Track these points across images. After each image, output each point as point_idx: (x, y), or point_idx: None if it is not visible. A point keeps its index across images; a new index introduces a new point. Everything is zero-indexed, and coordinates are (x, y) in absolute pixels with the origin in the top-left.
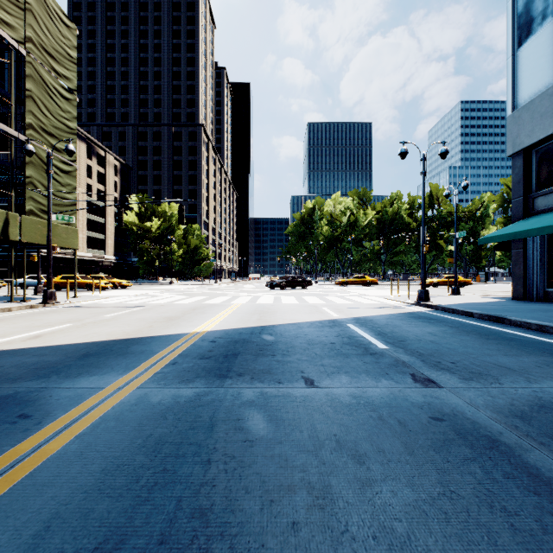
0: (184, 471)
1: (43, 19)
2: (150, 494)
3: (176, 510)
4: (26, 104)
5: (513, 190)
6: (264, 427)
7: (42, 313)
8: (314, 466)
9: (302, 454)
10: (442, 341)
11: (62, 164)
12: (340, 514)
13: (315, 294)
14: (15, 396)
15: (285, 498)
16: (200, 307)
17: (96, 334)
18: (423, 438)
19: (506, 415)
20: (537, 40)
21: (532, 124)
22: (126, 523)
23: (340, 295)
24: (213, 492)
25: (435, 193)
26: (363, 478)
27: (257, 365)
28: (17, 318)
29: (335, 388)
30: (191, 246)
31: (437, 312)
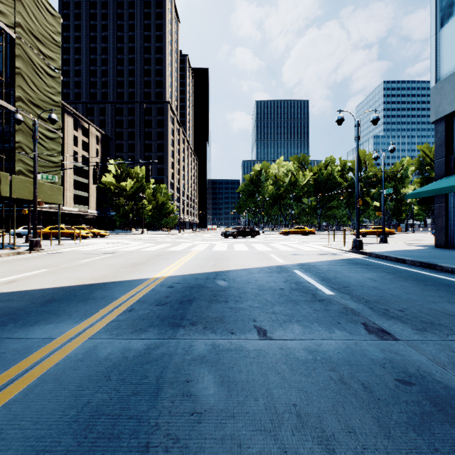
0: None
1: (31, 8)
2: None
3: None
4: (16, 80)
5: (436, 152)
6: (215, 392)
7: (26, 259)
8: None
9: (259, 435)
10: (384, 287)
11: (48, 132)
12: None
13: (263, 242)
14: None
15: None
16: (163, 253)
17: (66, 279)
18: (396, 411)
19: None
20: None
21: (454, 94)
22: None
23: (284, 243)
24: None
25: (363, 158)
26: None
27: (211, 313)
28: (2, 263)
29: (289, 340)
30: (159, 202)
31: (371, 258)
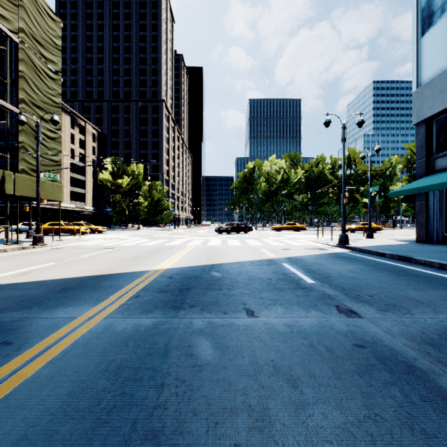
0: (140, 394)
1: (33, 13)
2: (109, 416)
3: (131, 432)
4: (19, 83)
5: (417, 153)
6: (211, 353)
7: (32, 253)
8: (254, 389)
9: (244, 378)
10: (361, 277)
11: (49, 132)
12: (277, 436)
13: (255, 237)
14: (0, 325)
15: (228, 421)
16: (160, 248)
17: (74, 271)
18: (349, 363)
19: (419, 342)
20: (436, 29)
21: (433, 99)
22: (86, 444)
23: (276, 238)
24: (165, 415)
25: (353, 156)
26: (297, 401)
27: (207, 298)
28: (11, 257)
29: (272, 318)
30: (154, 199)
31: (355, 253)
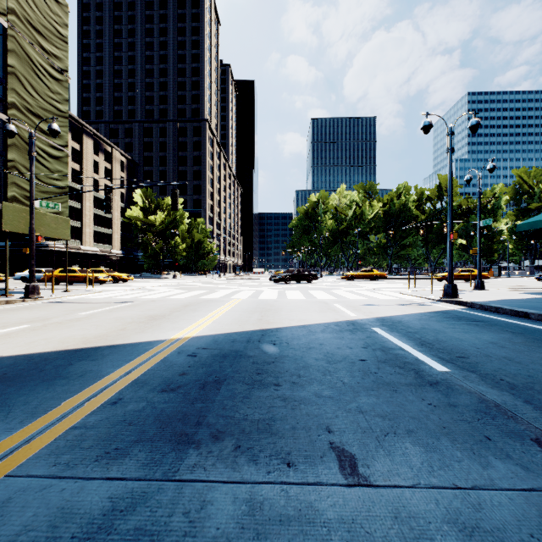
0: None
1: None
2: None
3: None
4: (8, 82)
5: None
6: None
7: (13, 309)
8: None
9: None
10: (524, 359)
11: (51, 149)
12: None
13: (322, 288)
14: None
15: None
16: (194, 303)
17: (45, 341)
18: None
19: None
20: None
21: None
22: None
23: (350, 289)
24: None
25: (444, 185)
26: None
27: (250, 410)
28: None
29: (407, 488)
30: (195, 240)
31: (475, 311)
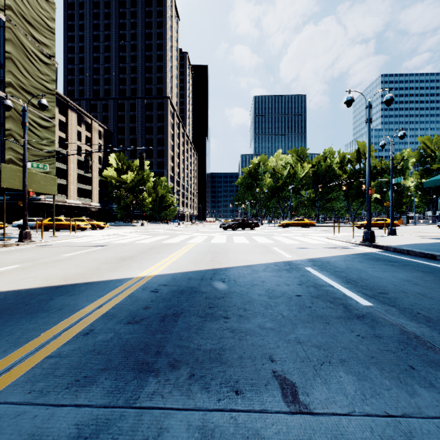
0: None
1: None
2: None
3: None
4: (5, 65)
5: None
6: None
7: (8, 252)
8: None
9: None
10: (435, 294)
11: (41, 120)
12: None
13: (263, 234)
14: None
15: None
16: (157, 246)
17: (32, 279)
18: None
19: None
20: None
21: None
22: None
23: (286, 235)
24: None
25: (362, 150)
26: None
27: (203, 340)
28: None
29: (343, 416)
30: (159, 195)
31: (390, 253)
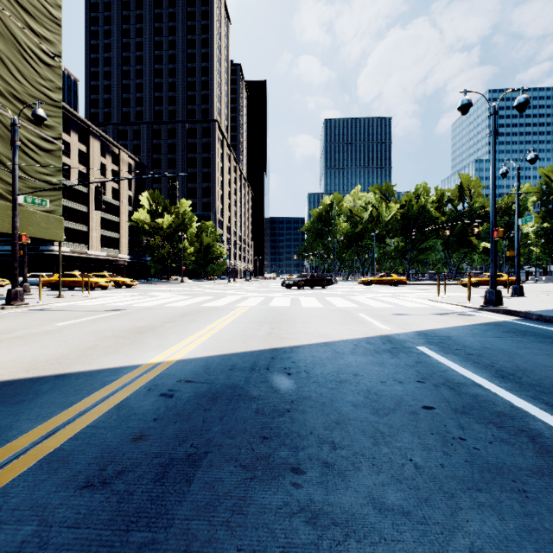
0: None
1: None
2: None
3: None
4: None
5: None
6: None
7: None
8: None
9: None
10: None
11: (41, 141)
12: None
13: (340, 294)
14: None
15: None
16: (194, 311)
17: None
18: None
19: None
20: None
21: None
22: None
23: (371, 295)
24: None
25: (467, 185)
26: None
27: None
28: None
29: None
30: (204, 244)
31: (535, 322)
